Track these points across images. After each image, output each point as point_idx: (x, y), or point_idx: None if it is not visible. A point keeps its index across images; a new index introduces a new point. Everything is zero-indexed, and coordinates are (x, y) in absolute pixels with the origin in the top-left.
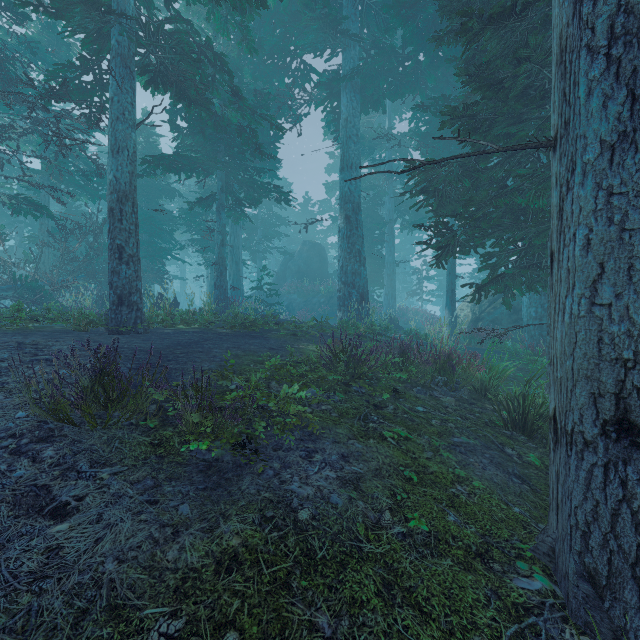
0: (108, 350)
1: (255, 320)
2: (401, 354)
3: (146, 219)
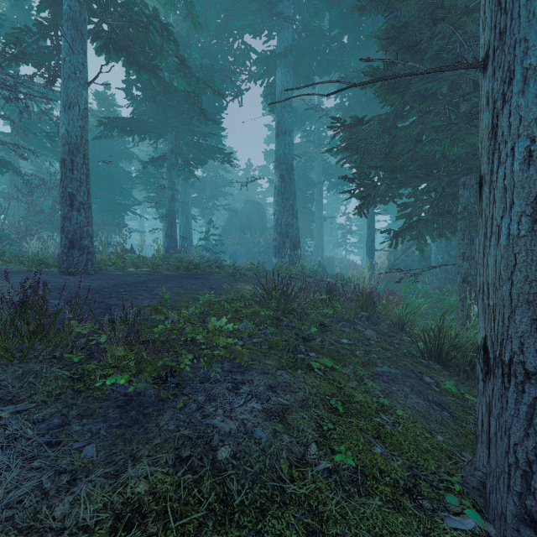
0: (36, 284)
1: (199, 264)
2: (328, 292)
3: (107, 178)
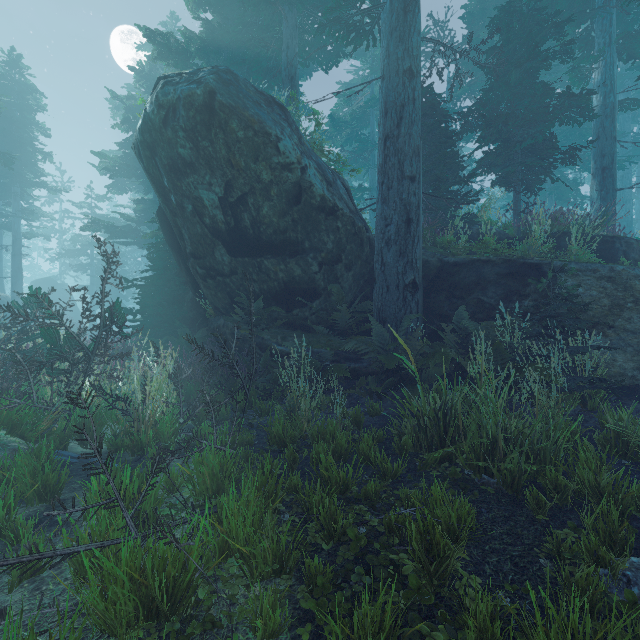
0: None
1: None
2: None
3: None
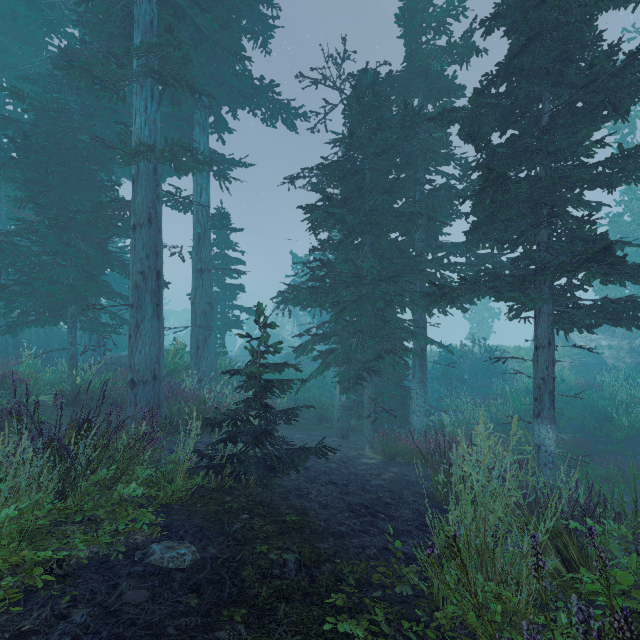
0: None
1: None
2: None
3: None
